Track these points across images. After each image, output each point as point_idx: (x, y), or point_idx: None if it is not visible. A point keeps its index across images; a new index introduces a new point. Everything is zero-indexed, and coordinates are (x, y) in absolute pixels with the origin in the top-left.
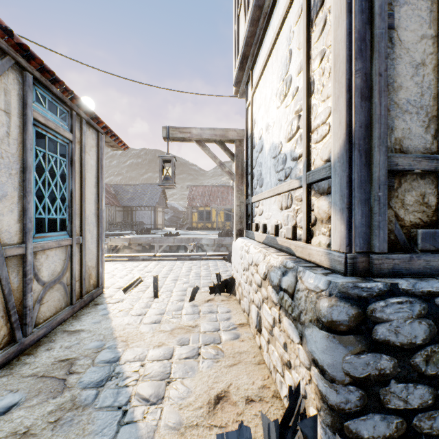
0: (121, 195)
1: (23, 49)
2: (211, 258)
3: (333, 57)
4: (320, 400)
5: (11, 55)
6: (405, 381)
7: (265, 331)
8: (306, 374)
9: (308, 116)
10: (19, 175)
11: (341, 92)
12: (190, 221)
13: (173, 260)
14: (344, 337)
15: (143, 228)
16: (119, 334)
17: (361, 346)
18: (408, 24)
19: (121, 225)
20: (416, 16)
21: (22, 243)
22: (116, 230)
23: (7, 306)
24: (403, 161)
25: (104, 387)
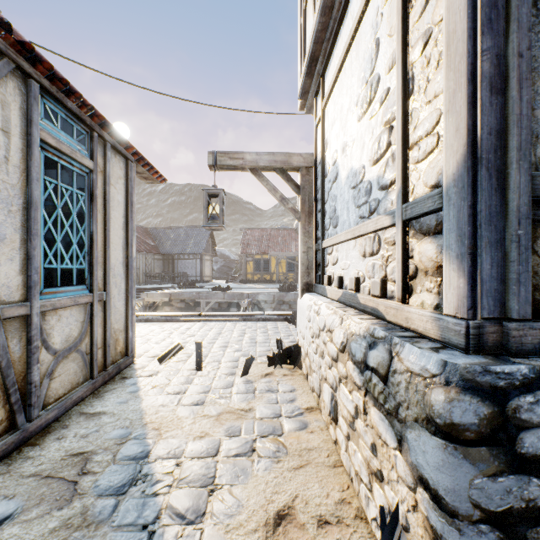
0: (160, 241)
1: (26, 49)
2: (270, 319)
3: (446, 35)
4: None
5: (10, 57)
6: None
7: (343, 422)
8: (409, 497)
9: (404, 126)
10: (22, 212)
11: (459, 84)
12: (244, 272)
13: (222, 322)
14: (472, 450)
15: (186, 280)
16: (150, 419)
17: (499, 463)
18: None
19: (160, 277)
20: None
21: (25, 301)
22: (155, 282)
23: (5, 382)
24: None
25: (126, 495)
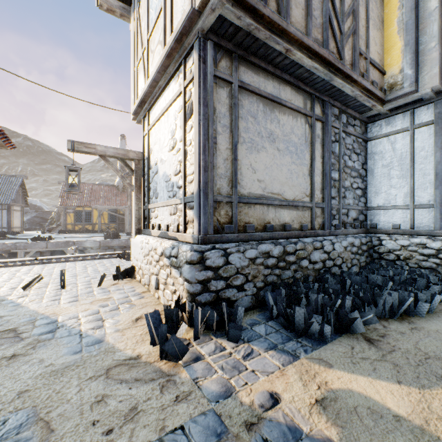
0: None
1: None
2: (105, 257)
3: (194, 148)
4: (187, 293)
5: None
6: (216, 280)
7: (162, 285)
8: (183, 288)
9: (185, 168)
10: None
11: (197, 166)
12: (64, 223)
13: (61, 262)
14: (196, 265)
15: None
16: (44, 312)
17: (202, 268)
18: (222, 142)
19: None
20: (225, 140)
21: None
22: None
23: None
24: (219, 198)
25: (56, 331)
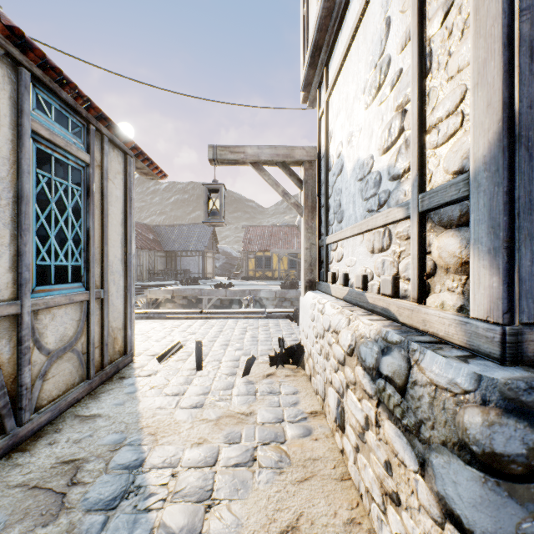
0: (163, 238)
1: (15, 35)
2: (272, 317)
3: None
4: None
5: None
6: None
7: (351, 432)
8: (435, 532)
9: (421, 107)
10: (12, 207)
11: (491, 51)
12: (246, 269)
13: (223, 319)
14: (519, 487)
15: (189, 277)
16: (146, 423)
17: None
18: None
19: (163, 274)
20: None
21: (16, 299)
22: (158, 279)
23: None
24: None
25: (117, 510)
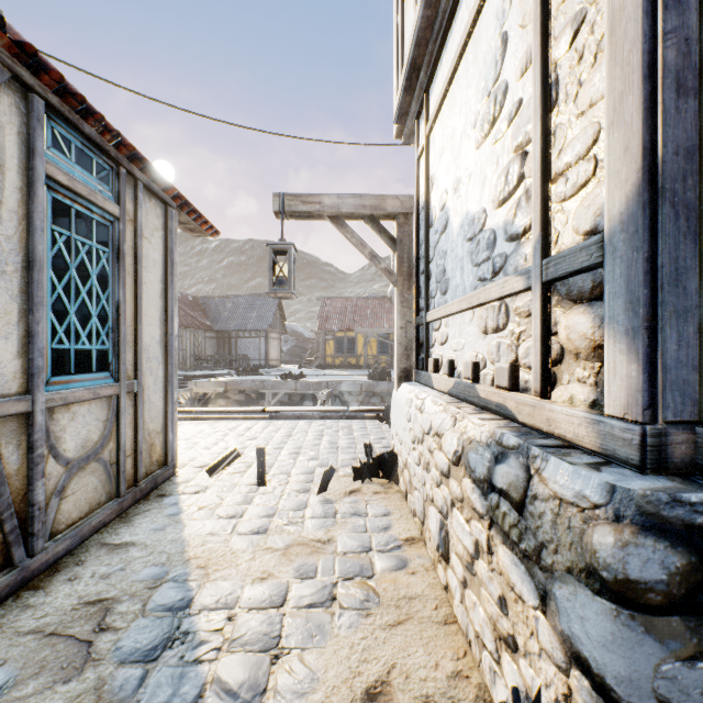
0: (213, 314)
1: (26, 53)
2: (356, 417)
3: (609, 15)
4: None
5: (3, 63)
6: None
7: (458, 562)
8: (558, 681)
9: (545, 149)
10: (21, 274)
11: (629, 83)
12: (322, 355)
13: (293, 420)
14: (658, 620)
15: (247, 365)
16: (194, 553)
17: (699, 640)
18: None
19: (213, 360)
20: None
21: (26, 394)
22: (206, 368)
23: None
24: None
25: (158, 662)
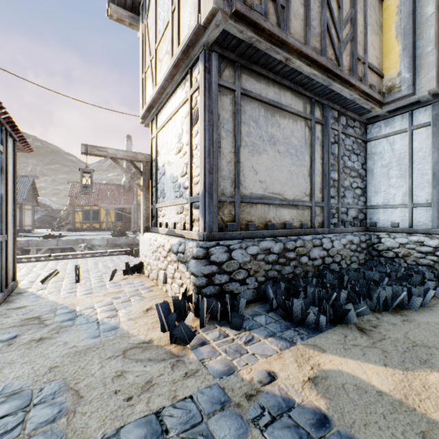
0: None
1: None
2: (114, 254)
3: (200, 152)
4: (194, 286)
5: None
6: (220, 274)
7: (170, 279)
8: (189, 281)
9: (191, 170)
10: None
11: (202, 169)
12: (72, 222)
13: (73, 259)
14: (201, 260)
15: None
16: (63, 302)
17: (207, 263)
18: (225, 146)
19: None
20: (228, 144)
21: None
22: None
23: None
24: (223, 198)
25: (76, 319)
